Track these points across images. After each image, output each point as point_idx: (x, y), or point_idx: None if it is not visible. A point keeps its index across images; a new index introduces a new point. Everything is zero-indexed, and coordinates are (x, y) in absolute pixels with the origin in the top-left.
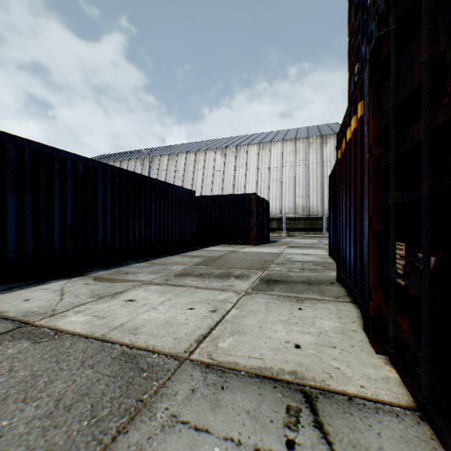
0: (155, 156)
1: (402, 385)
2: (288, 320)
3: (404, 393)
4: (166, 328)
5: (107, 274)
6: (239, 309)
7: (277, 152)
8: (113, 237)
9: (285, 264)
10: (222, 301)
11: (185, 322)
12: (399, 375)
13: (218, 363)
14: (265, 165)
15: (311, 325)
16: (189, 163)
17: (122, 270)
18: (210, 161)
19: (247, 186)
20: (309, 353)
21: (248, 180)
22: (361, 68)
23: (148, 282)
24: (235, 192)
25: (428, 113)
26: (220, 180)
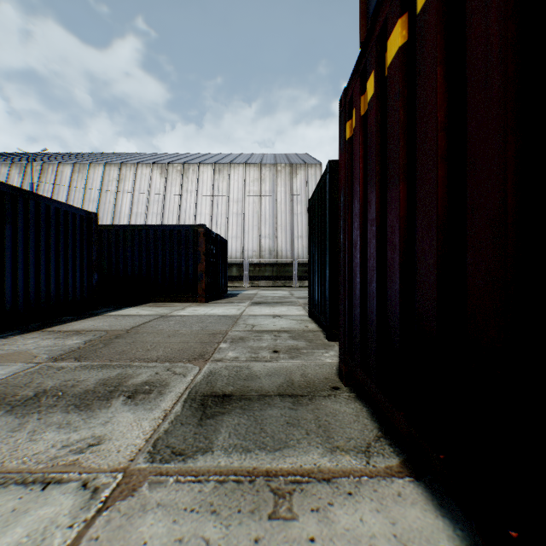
0: (49, 163)
1: None
2: None
3: None
4: None
5: None
6: None
7: (238, 178)
8: None
9: (246, 340)
10: None
11: None
12: None
13: None
14: (222, 194)
15: None
16: (110, 181)
17: None
18: (143, 181)
19: (198, 219)
20: None
21: (199, 212)
22: None
23: None
24: None
25: None
26: (159, 209)
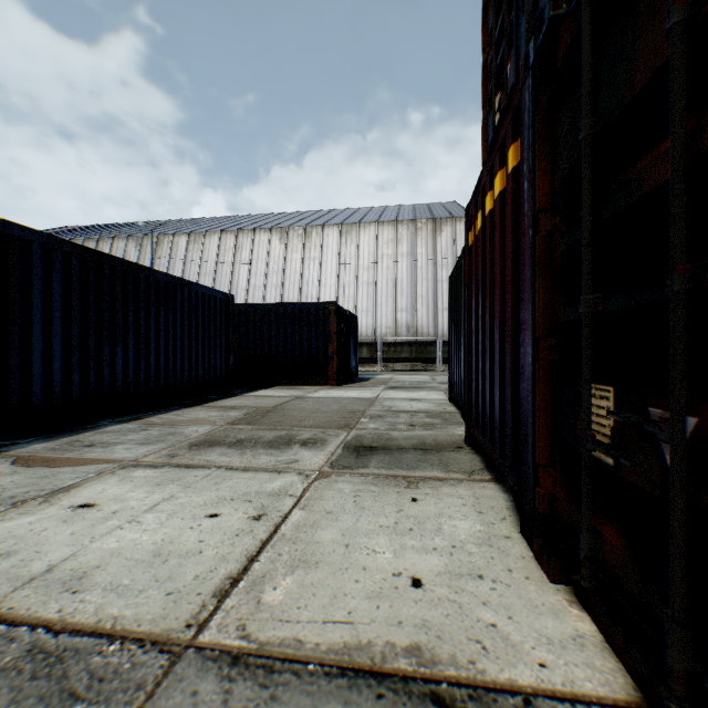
0: (164, 234)
1: (608, 649)
2: (396, 526)
3: (617, 669)
4: (153, 568)
5: (48, 449)
6: (306, 508)
7: (369, 240)
8: (69, 377)
9: (384, 417)
10: (275, 495)
11: (197, 548)
12: (598, 628)
13: (260, 649)
14: (350, 260)
15: (436, 531)
16: (226, 250)
17: (82, 439)
18: (261, 249)
19: (323, 291)
20: (438, 596)
21: (324, 282)
22: (515, 86)
23: (132, 463)
24: (303, 300)
25: (683, 130)
26: (279, 281)
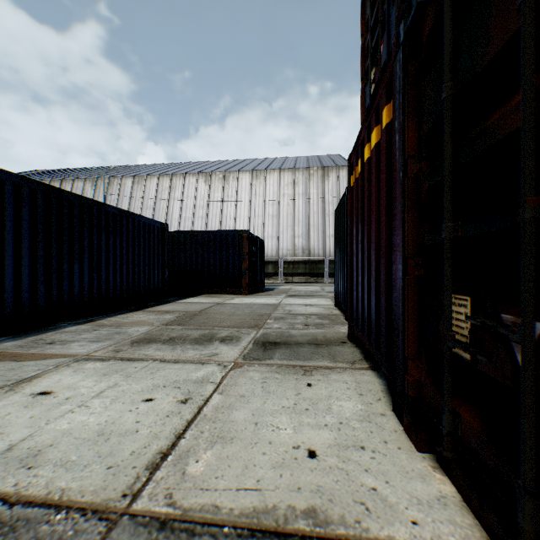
0: (114, 177)
1: (466, 507)
2: (295, 407)
3: (474, 524)
4: (97, 445)
5: (16, 346)
6: (224, 393)
7: (273, 183)
8: (35, 288)
9: (285, 319)
10: (199, 382)
11: (135, 428)
12: (457, 489)
13: (184, 514)
14: (259, 198)
15: (327, 411)
16: (163, 190)
17: (45, 338)
18: (190, 189)
19: (238, 222)
20: (329, 465)
21: (239, 215)
22: (388, 60)
23: (84, 357)
24: (223, 228)
25: (532, 86)
26: (204, 213)
